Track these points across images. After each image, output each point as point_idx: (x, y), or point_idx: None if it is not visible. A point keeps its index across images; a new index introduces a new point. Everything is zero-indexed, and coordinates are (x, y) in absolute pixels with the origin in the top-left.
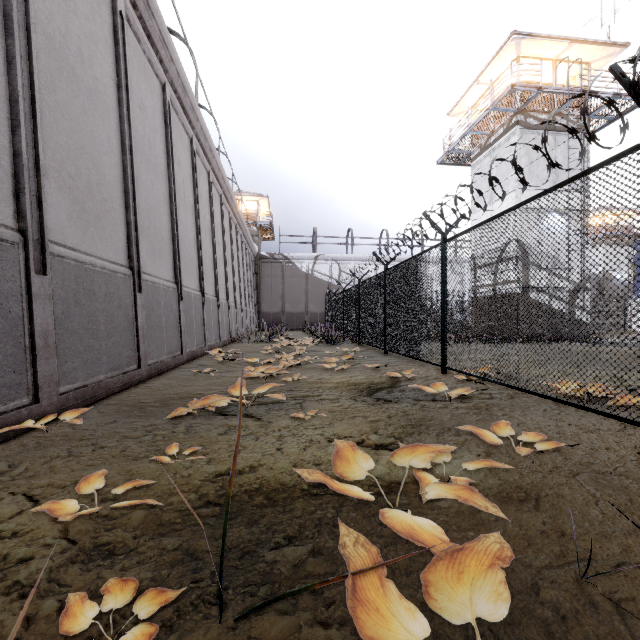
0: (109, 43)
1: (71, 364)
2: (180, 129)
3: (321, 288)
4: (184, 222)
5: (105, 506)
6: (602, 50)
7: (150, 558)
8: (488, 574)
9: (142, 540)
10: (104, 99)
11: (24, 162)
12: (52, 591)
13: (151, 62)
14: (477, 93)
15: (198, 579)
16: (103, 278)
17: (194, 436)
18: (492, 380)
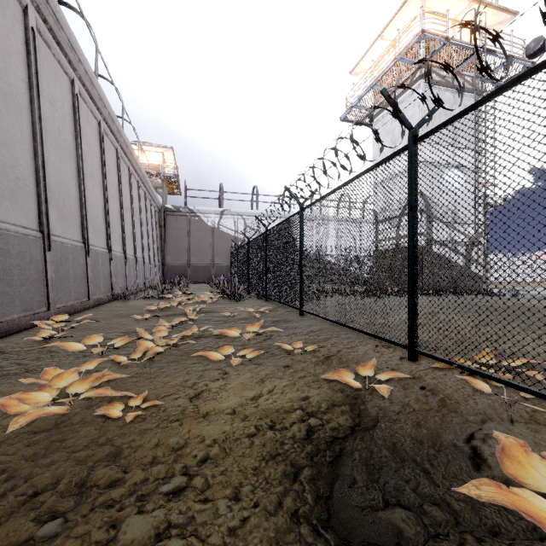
0: None
1: None
2: None
3: (227, 242)
4: None
5: None
6: (495, 15)
7: None
8: None
9: None
10: None
11: None
12: None
13: None
14: (380, 50)
15: None
16: None
17: None
18: None
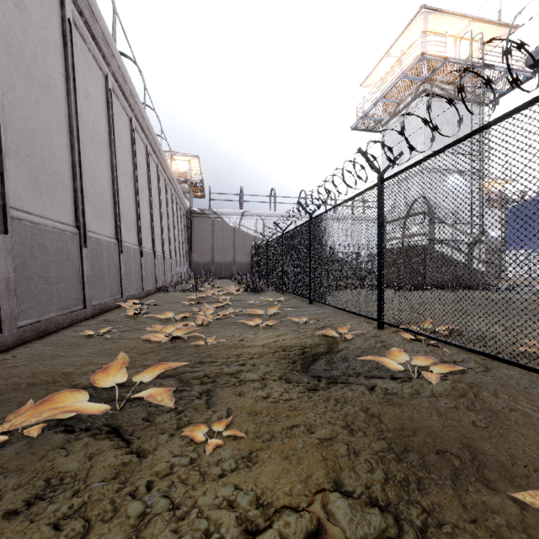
0: None
1: None
2: (90, 60)
3: (247, 241)
4: (93, 161)
5: None
6: (496, 30)
7: None
8: None
9: None
10: None
11: None
12: None
13: None
14: (387, 65)
15: None
16: None
17: None
18: (453, 343)
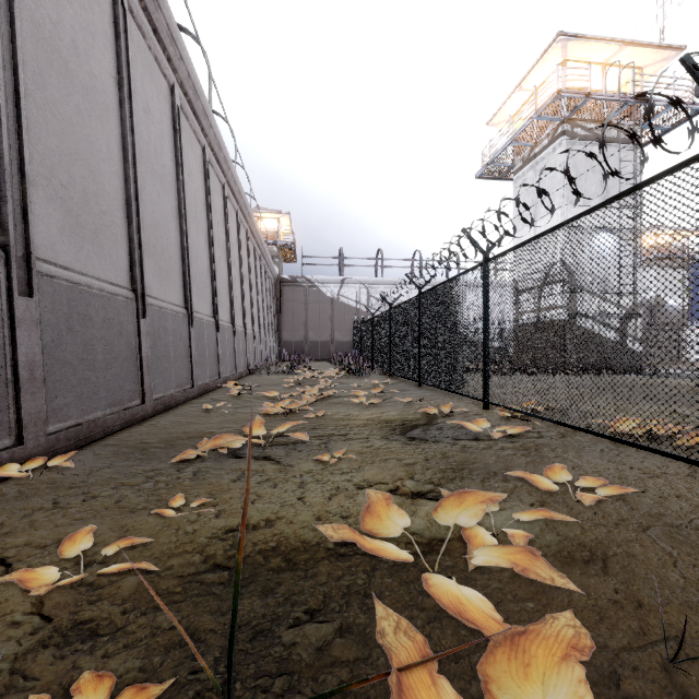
0: (109, 36)
1: (62, 399)
2: (191, 136)
3: (348, 314)
4: (195, 240)
5: (91, 571)
6: (656, 54)
7: (141, 640)
8: (562, 668)
9: (132, 616)
10: (103, 99)
11: (6, 166)
12: (14, 687)
13: (158, 60)
14: (519, 100)
15: (198, 669)
16: (101, 301)
17: (202, 483)
18: (540, 416)
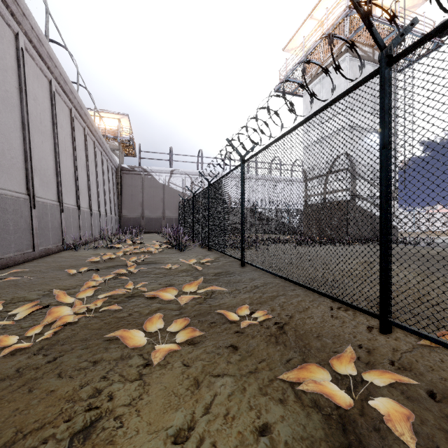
0: None
1: None
2: None
3: (176, 197)
4: None
5: None
6: None
7: None
8: None
9: None
10: None
11: None
12: None
13: None
14: (309, 29)
15: None
16: None
17: None
18: None
